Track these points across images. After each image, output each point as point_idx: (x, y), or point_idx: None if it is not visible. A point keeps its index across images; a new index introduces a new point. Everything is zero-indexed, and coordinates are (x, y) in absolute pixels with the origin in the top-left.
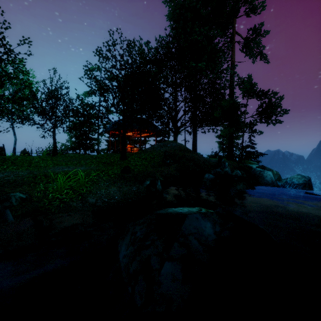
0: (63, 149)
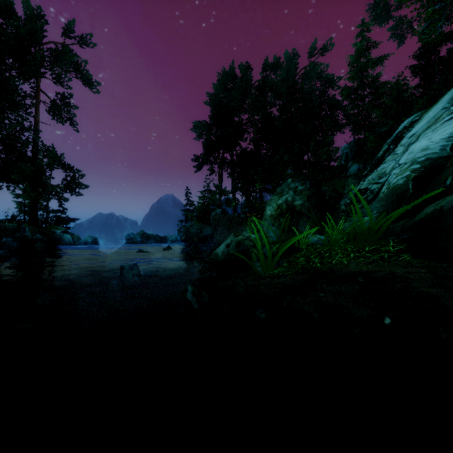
0: None
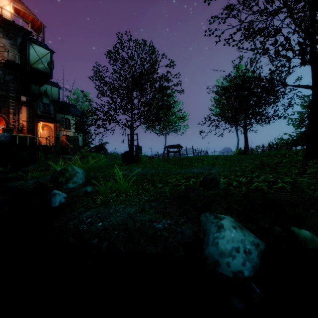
0: (286, 145)
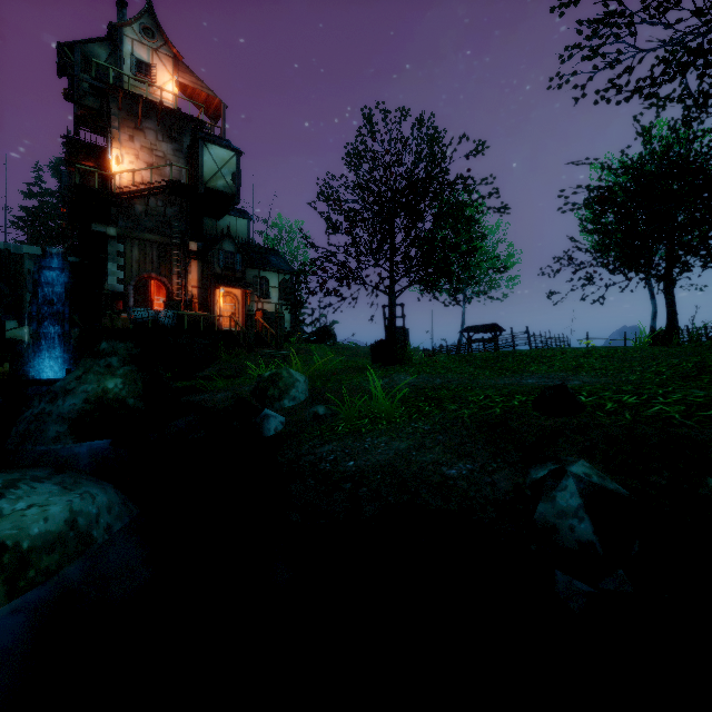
0: None
